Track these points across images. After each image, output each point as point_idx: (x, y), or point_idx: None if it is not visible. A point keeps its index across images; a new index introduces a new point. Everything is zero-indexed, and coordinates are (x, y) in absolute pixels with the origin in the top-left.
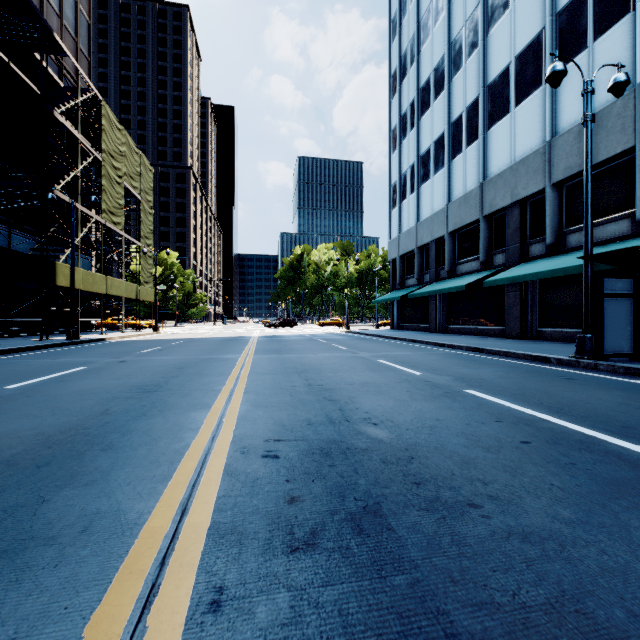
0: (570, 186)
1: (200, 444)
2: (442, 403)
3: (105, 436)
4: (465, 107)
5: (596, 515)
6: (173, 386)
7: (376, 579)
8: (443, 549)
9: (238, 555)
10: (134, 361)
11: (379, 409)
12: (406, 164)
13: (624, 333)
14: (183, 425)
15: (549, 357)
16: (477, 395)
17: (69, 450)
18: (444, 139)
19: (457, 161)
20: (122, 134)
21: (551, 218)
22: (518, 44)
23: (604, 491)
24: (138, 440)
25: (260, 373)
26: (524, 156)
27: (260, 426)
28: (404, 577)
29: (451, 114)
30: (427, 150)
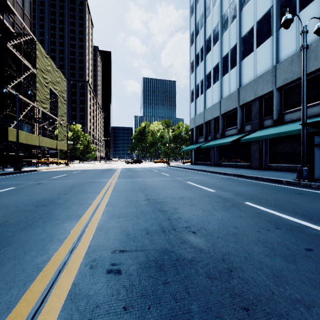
0: (286, 89)
1: (59, 257)
2: (234, 213)
3: None
4: (229, 49)
5: None
6: (61, 201)
7: None
8: None
9: None
10: (46, 183)
11: (194, 218)
12: (198, 79)
13: None
14: (54, 236)
15: (282, 180)
16: (253, 206)
17: None
18: (218, 66)
19: (225, 77)
20: (48, 60)
21: (276, 106)
22: (258, 15)
23: None
24: (11, 253)
25: (119, 191)
26: (261, 74)
27: (111, 236)
28: None
29: (222, 53)
30: (209, 72)
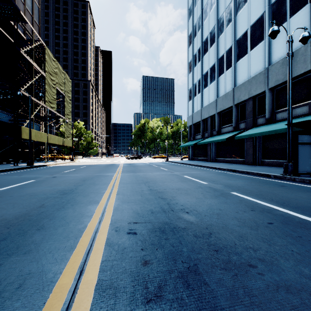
0: (277, 89)
1: (92, 225)
2: (221, 200)
3: (40, 220)
4: (225, 51)
5: None
6: (79, 190)
7: None
8: (240, 299)
9: (114, 305)
10: (60, 177)
11: (188, 203)
12: (196, 79)
13: (308, 162)
14: (83, 213)
15: (270, 174)
16: (238, 195)
17: (18, 230)
18: (215, 67)
19: (221, 77)
20: (55, 63)
21: (268, 105)
22: (252, 20)
23: None
24: (58, 223)
25: (125, 183)
26: (255, 75)
27: (125, 214)
28: None
29: (218, 54)
30: (206, 72)
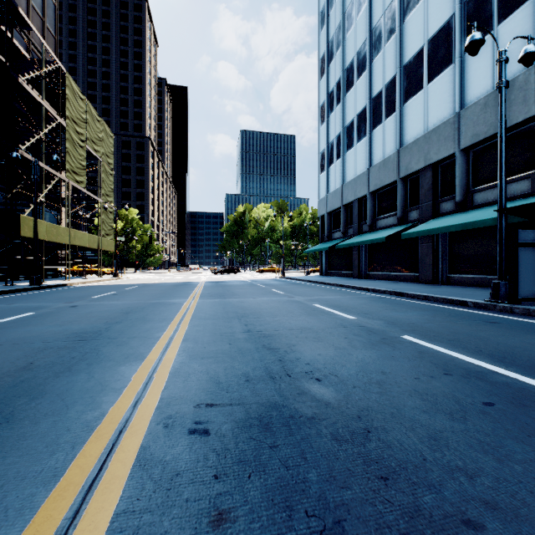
0: (476, 151)
1: (118, 413)
2: (383, 351)
3: (10, 402)
4: (384, 84)
5: None
6: (113, 333)
7: None
8: None
9: None
10: (85, 306)
11: (320, 359)
12: (333, 134)
13: None
14: (107, 384)
15: (466, 301)
16: (414, 341)
17: None
18: (366, 112)
19: (377, 131)
20: (85, 103)
21: (460, 179)
22: (430, 29)
23: None
24: (46, 407)
25: (202, 318)
26: (436, 126)
27: (193, 384)
28: None
29: (372, 91)
30: (351, 122)
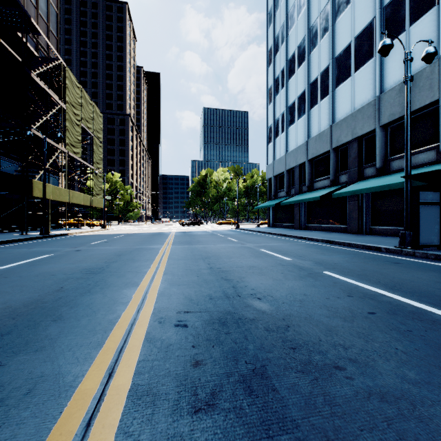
0: (393, 127)
1: (128, 315)
2: (307, 282)
3: (57, 309)
4: (319, 73)
5: (435, 376)
6: (112, 269)
7: (265, 439)
8: (318, 409)
9: (151, 416)
10: (86, 250)
11: (262, 286)
12: (278, 112)
13: (433, 230)
14: (117, 300)
15: (380, 247)
16: (332, 275)
17: (28, 321)
18: (305, 95)
19: (314, 110)
20: (80, 90)
21: (380, 150)
22: (356, 28)
23: (437, 354)
24: (82, 312)
25: (176, 259)
26: (361, 106)
27: (174, 300)
28: (288, 437)
29: (310, 77)
30: (293, 103)
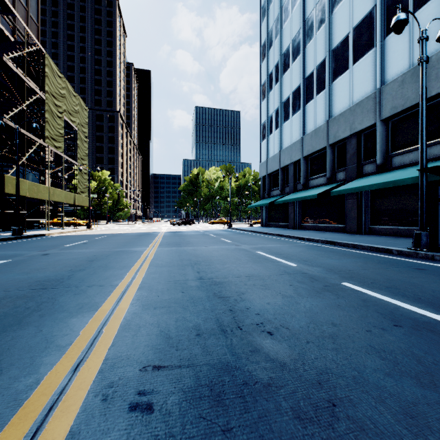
0: (394, 121)
1: (54, 380)
2: (328, 300)
3: None
4: (315, 66)
5: None
6: (73, 281)
7: None
8: None
9: None
10: (55, 254)
11: (269, 309)
12: (272, 109)
13: None
14: (53, 340)
15: (391, 249)
16: (355, 289)
17: None
18: (300, 90)
19: (309, 105)
20: (62, 81)
21: (380, 145)
22: (355, 18)
23: None
24: None
25: (159, 265)
26: (360, 100)
27: (142, 340)
28: None
29: (305, 72)
30: (287, 98)
